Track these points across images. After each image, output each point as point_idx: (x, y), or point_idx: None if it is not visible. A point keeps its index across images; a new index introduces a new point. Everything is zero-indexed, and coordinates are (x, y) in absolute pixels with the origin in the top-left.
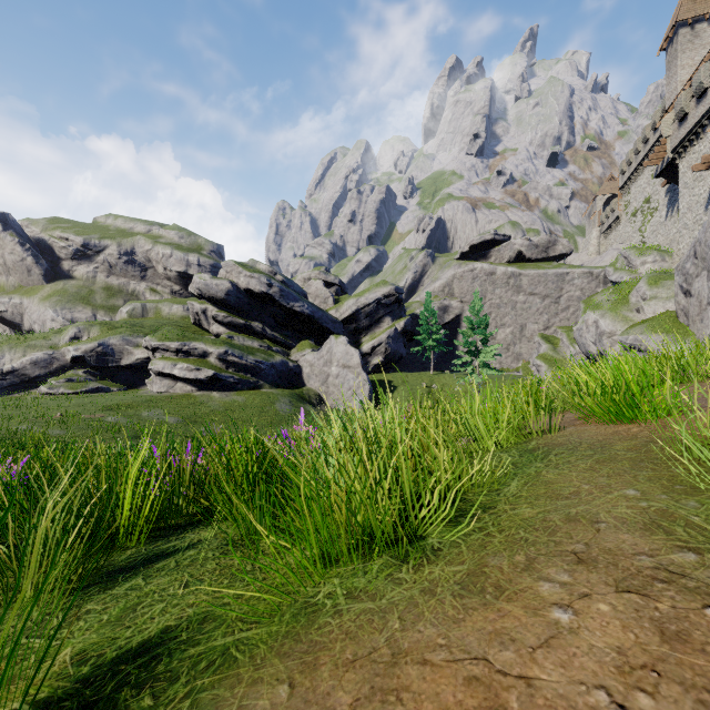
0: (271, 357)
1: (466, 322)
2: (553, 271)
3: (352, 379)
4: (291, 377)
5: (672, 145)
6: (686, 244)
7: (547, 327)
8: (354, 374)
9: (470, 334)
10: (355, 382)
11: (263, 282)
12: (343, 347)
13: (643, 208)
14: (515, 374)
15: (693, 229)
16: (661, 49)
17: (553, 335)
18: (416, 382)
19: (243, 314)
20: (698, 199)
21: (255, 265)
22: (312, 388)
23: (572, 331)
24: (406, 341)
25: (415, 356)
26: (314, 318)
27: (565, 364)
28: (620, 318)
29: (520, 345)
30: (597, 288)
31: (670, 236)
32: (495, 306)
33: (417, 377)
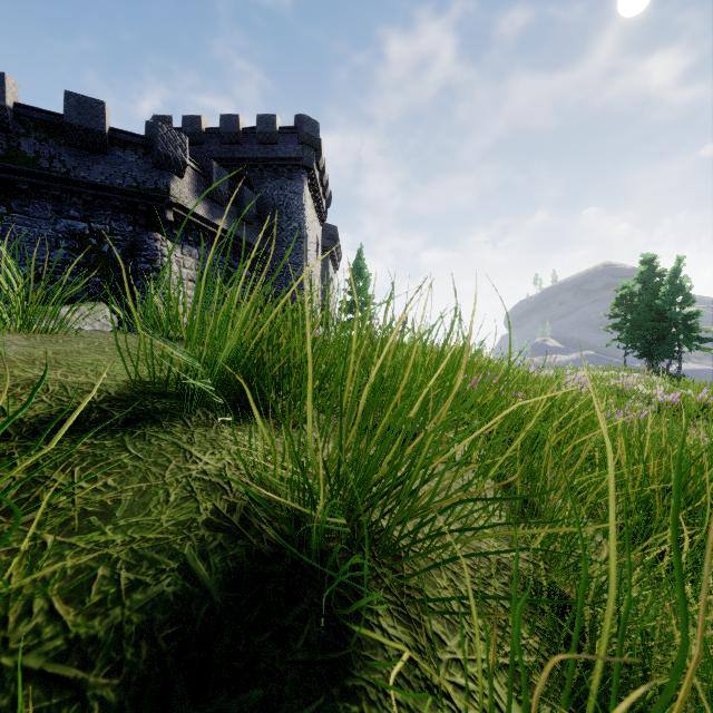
0: None
1: None
2: None
3: None
4: None
5: None
6: None
7: None
8: None
9: None
10: None
11: None
12: None
13: None
14: None
15: None
16: None
17: None
18: None
19: None
20: None
21: None
22: None
23: None
24: None
25: None
26: None
27: None
28: None
29: None
30: None
31: None
32: None
33: None
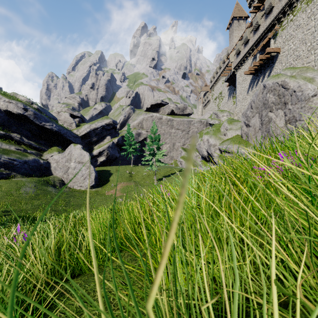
0: (24, 157)
1: (149, 137)
2: (186, 119)
3: (84, 170)
4: (42, 170)
5: (234, 66)
6: (239, 108)
7: (184, 144)
8: (85, 167)
9: (151, 144)
10: (86, 171)
11: (20, 107)
12: (78, 151)
13: (219, 96)
14: (171, 166)
15: (242, 101)
16: (227, 28)
17: (186, 148)
18: (123, 170)
19: (4, 127)
20: (244, 88)
21: (15, 96)
22: (57, 176)
23: (194, 146)
24: (119, 149)
25: (124, 157)
26: (60, 133)
27: (192, 160)
28: (218, 138)
29: (173, 152)
30: (203, 128)
31: (229, 108)
32: (162, 134)
33: (124, 168)
